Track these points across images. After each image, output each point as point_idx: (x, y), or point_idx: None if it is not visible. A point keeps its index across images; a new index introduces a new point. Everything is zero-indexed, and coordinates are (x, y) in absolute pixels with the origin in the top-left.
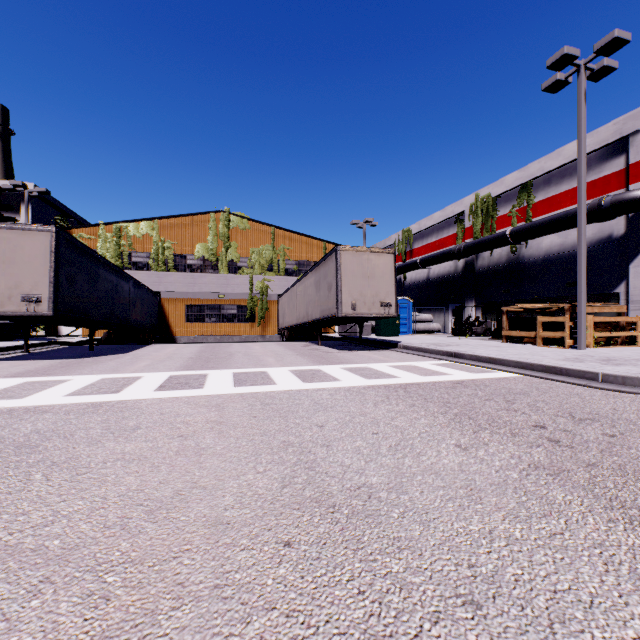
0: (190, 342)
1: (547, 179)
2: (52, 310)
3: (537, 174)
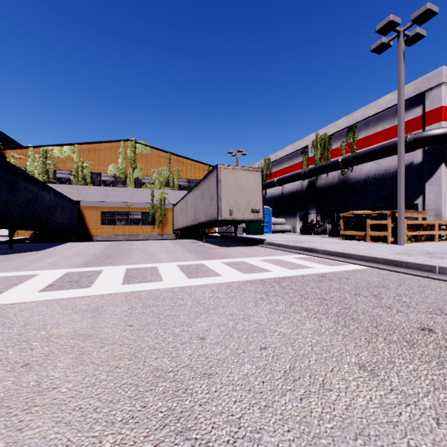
0: (105, 240)
1: (367, 123)
2: None
3: (360, 119)
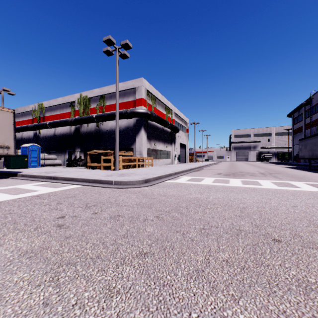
0: None
1: (111, 96)
2: None
3: (107, 92)
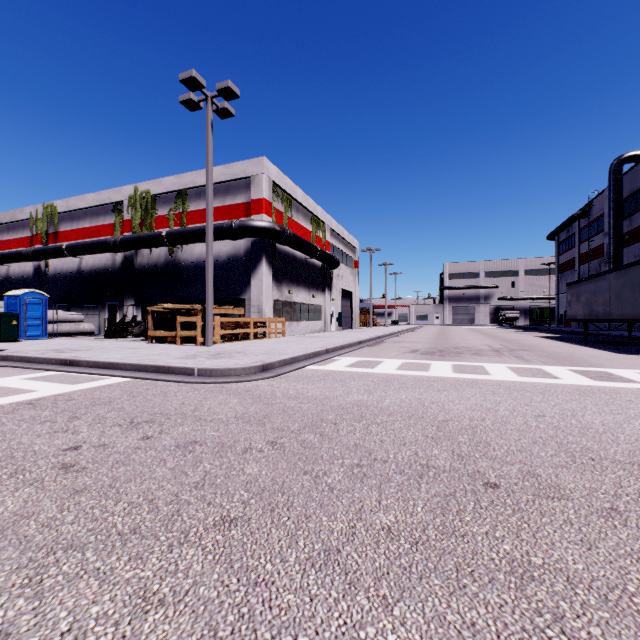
0: None
1: (199, 193)
2: None
3: (191, 185)
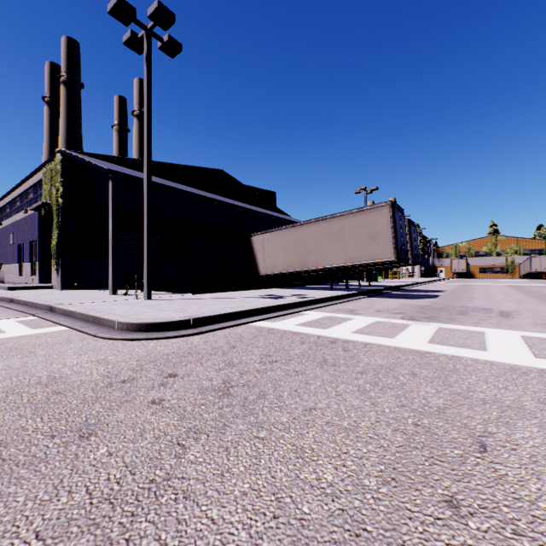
0: None
1: None
2: (466, 271)
3: None
